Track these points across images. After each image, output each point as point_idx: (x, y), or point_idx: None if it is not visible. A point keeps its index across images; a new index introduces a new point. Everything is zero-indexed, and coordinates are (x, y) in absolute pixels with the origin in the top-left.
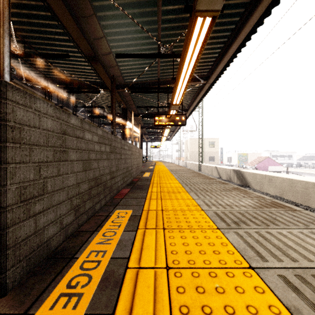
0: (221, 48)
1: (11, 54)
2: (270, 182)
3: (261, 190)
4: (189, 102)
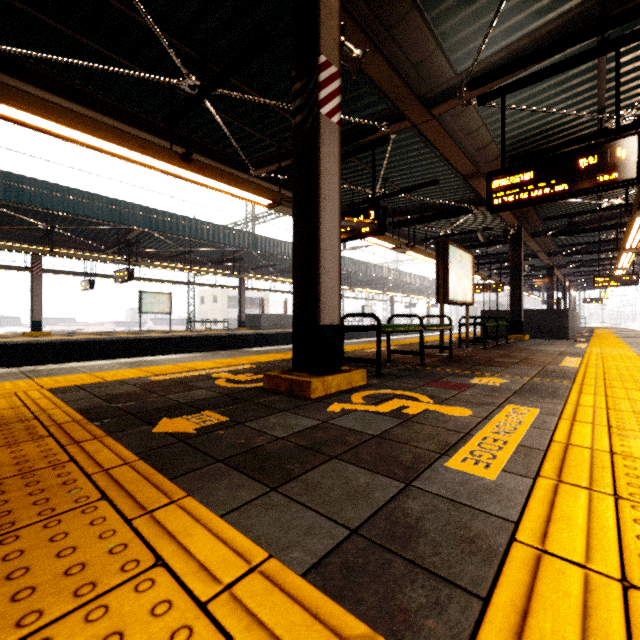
0: None
1: (477, 256)
2: None
3: None
4: None
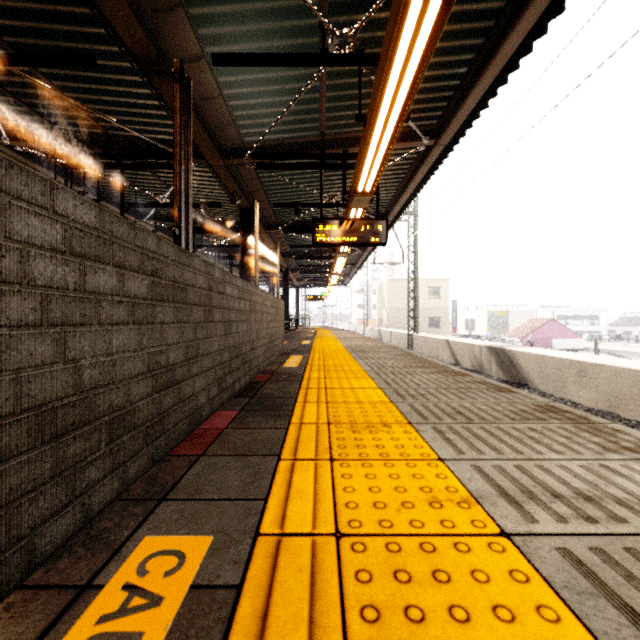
0: (477, 49)
1: None
2: (583, 377)
3: (558, 395)
4: (390, 197)
